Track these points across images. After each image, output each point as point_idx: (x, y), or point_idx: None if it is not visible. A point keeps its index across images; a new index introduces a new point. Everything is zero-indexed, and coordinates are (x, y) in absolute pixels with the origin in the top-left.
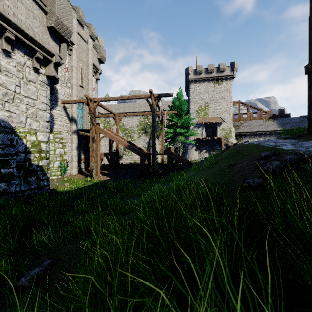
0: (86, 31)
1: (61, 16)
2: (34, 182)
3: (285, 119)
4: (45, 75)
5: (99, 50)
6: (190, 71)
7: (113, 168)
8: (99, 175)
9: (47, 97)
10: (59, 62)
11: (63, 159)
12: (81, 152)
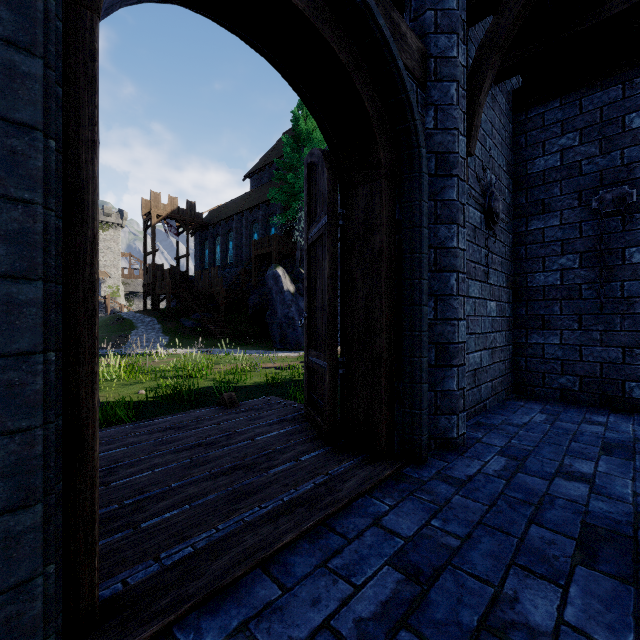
0: None
1: None
2: None
3: None
4: None
5: None
6: None
7: None
8: None
9: None
10: None
11: None
12: None
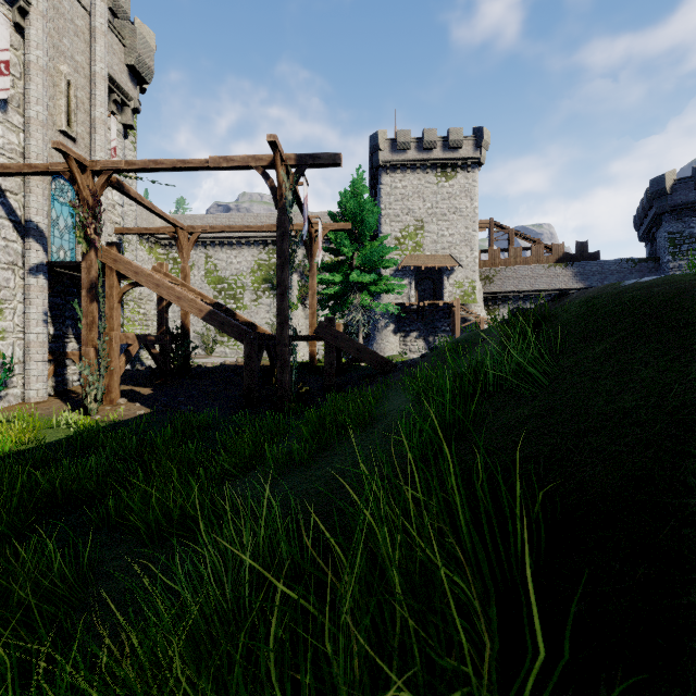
0: None
1: None
2: None
3: (591, 263)
4: None
5: (132, 42)
6: (382, 143)
7: (170, 379)
8: (117, 403)
9: None
10: None
11: None
12: (68, 334)
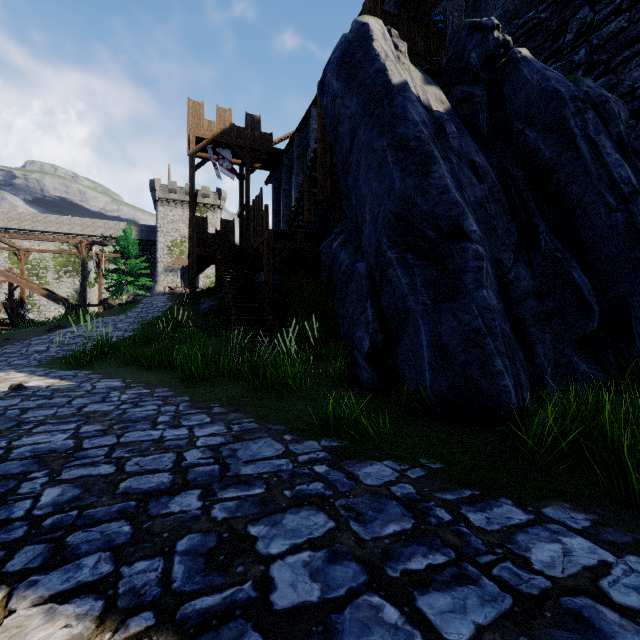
0: None
1: None
2: None
3: None
4: None
5: None
6: (158, 187)
7: (16, 324)
8: None
9: None
10: None
11: None
12: None
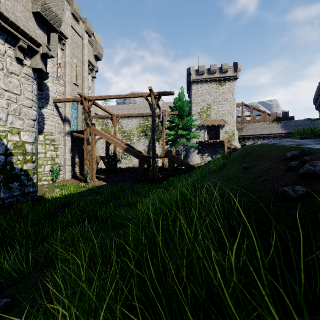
0: (81, 27)
1: (49, 1)
2: (17, 188)
3: (290, 121)
4: (30, 68)
5: (95, 46)
6: (192, 72)
7: (110, 172)
8: (94, 180)
9: (33, 93)
10: (46, 53)
11: (55, 162)
12: (75, 155)
